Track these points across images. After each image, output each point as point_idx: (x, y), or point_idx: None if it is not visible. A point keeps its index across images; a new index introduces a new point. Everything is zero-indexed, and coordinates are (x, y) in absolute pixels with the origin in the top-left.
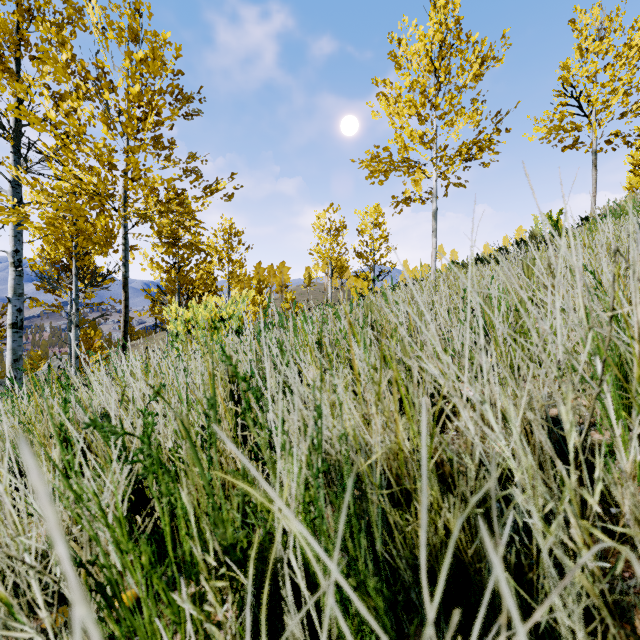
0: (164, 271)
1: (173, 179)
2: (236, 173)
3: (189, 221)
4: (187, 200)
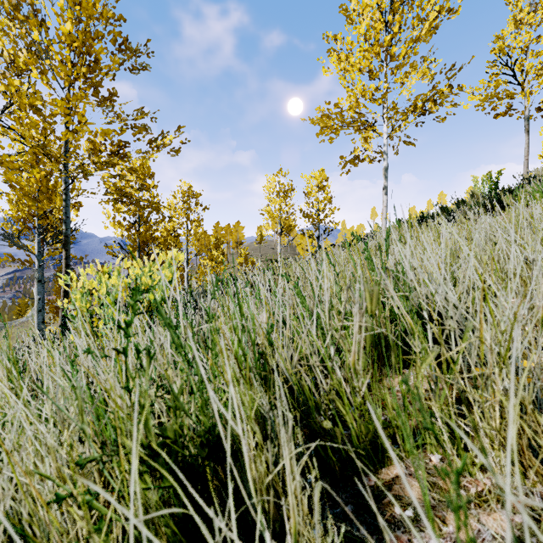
0: (126, 229)
1: (113, 130)
2: (183, 127)
3: (131, 175)
4: (129, 153)
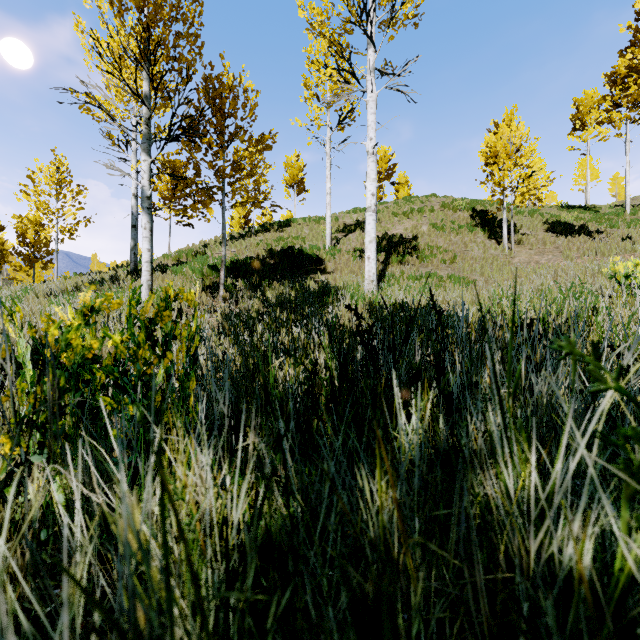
0: None
1: None
2: None
3: None
4: None
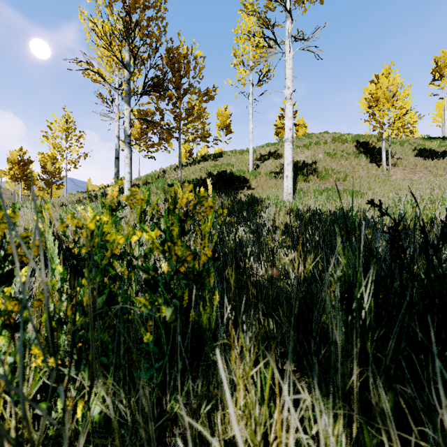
0: None
1: None
2: None
3: None
4: None
